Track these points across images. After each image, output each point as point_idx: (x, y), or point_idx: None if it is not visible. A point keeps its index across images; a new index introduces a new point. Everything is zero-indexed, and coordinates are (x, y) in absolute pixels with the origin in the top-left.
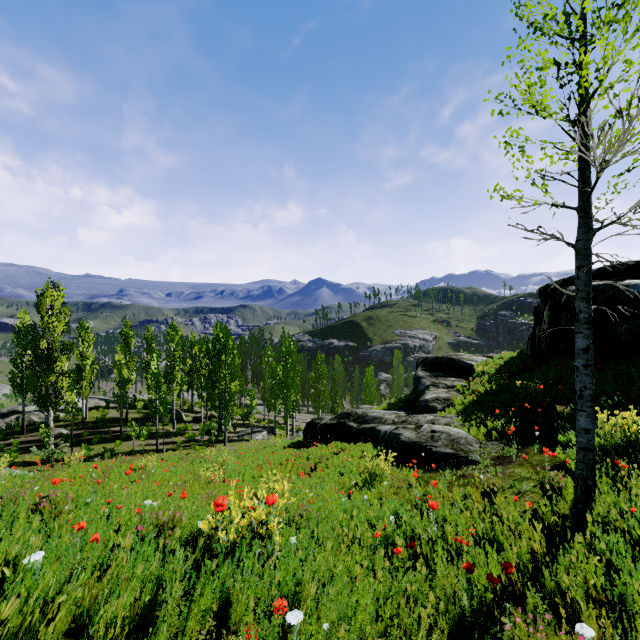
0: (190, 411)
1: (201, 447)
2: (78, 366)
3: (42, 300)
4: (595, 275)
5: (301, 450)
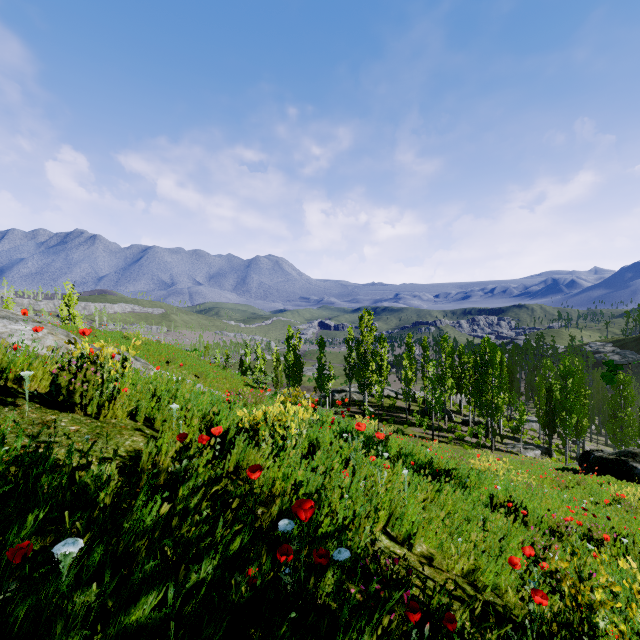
0: (458, 413)
1: (469, 447)
2: (379, 365)
3: (362, 322)
4: None
5: (565, 473)
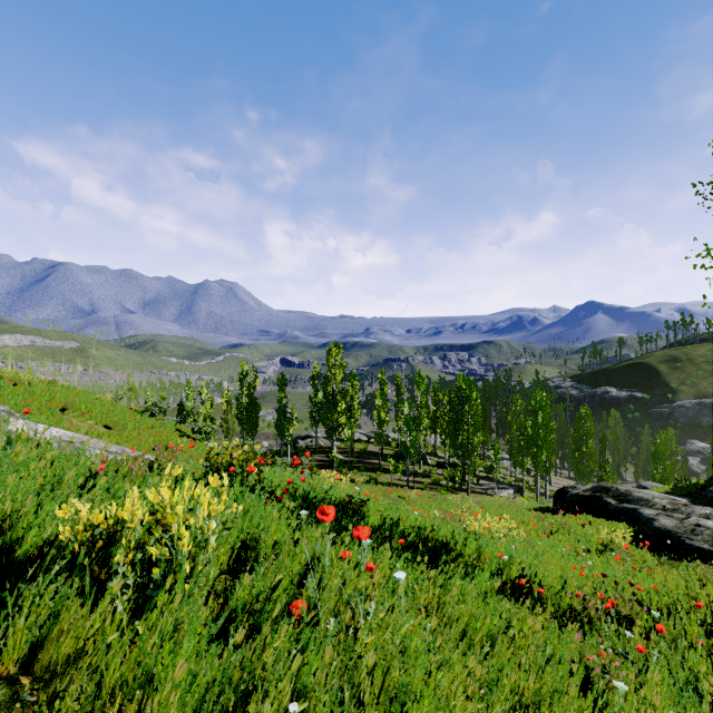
0: (433, 455)
1: (446, 492)
2: (349, 406)
3: (330, 356)
4: None
5: (545, 514)
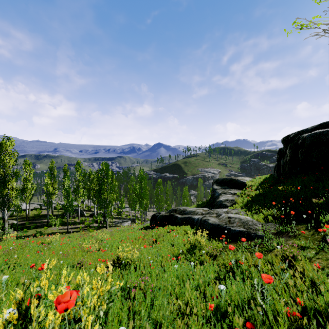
0: (89, 210)
1: (93, 230)
2: (23, 185)
3: (0, 147)
4: (318, 128)
5: (148, 230)
